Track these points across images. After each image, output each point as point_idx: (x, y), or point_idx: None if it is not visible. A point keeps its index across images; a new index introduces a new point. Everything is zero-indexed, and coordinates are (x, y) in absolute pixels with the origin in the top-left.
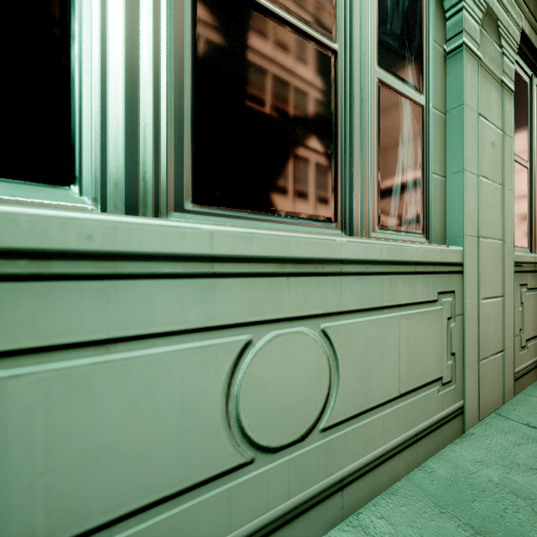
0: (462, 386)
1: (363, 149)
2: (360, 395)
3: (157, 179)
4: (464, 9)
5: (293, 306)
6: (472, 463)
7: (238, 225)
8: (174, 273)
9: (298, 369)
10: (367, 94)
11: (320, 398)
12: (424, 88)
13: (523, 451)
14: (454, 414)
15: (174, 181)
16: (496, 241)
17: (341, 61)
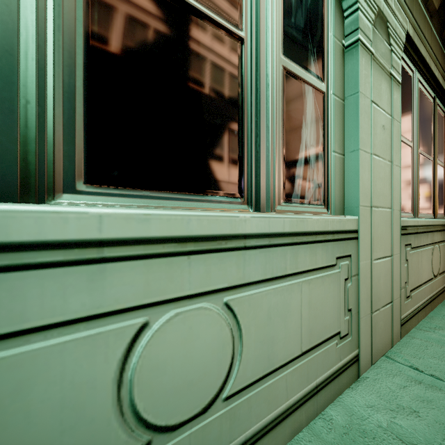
0: (358, 337)
1: (269, 130)
2: (263, 359)
3: (42, 160)
4: (359, 10)
5: (194, 283)
6: (365, 408)
7: (139, 204)
8: (54, 262)
9: (199, 344)
10: (272, 80)
11: (223, 369)
12: (325, 77)
13: (408, 394)
14: (350, 363)
15: (64, 161)
16: (386, 209)
17: (247, 48)
